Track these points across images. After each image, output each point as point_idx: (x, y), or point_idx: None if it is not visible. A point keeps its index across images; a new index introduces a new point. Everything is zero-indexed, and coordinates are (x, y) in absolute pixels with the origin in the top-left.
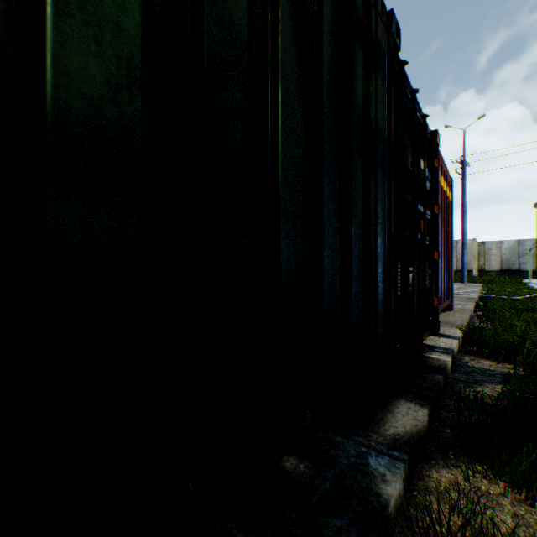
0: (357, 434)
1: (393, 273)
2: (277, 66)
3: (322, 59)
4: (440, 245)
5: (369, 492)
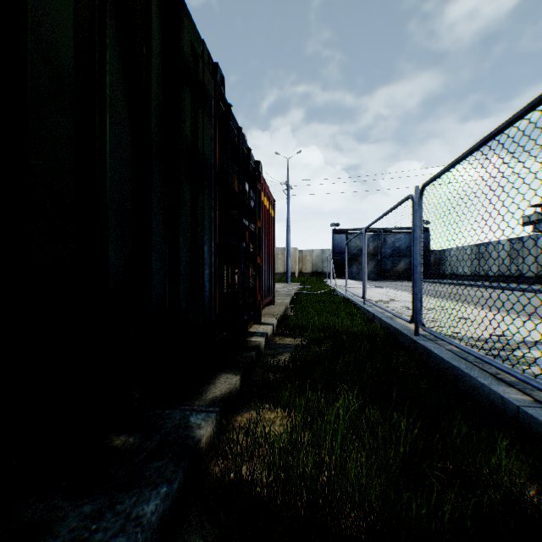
0: (184, 404)
1: (221, 274)
2: (105, 99)
3: (151, 96)
4: (265, 252)
5: (187, 438)
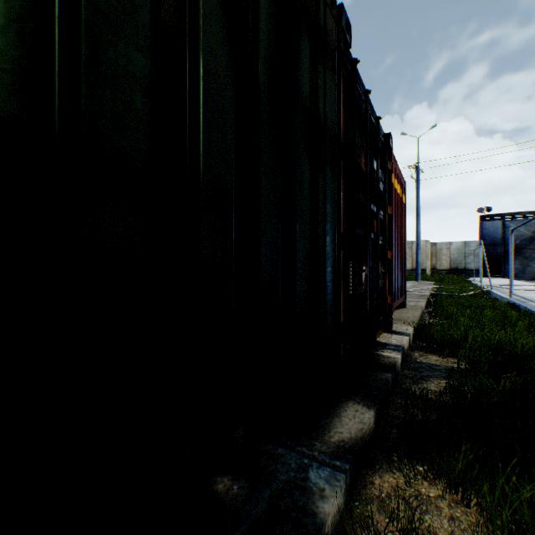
0: (301, 443)
1: (345, 272)
2: (197, 33)
3: (259, 37)
4: (395, 245)
5: (305, 513)
